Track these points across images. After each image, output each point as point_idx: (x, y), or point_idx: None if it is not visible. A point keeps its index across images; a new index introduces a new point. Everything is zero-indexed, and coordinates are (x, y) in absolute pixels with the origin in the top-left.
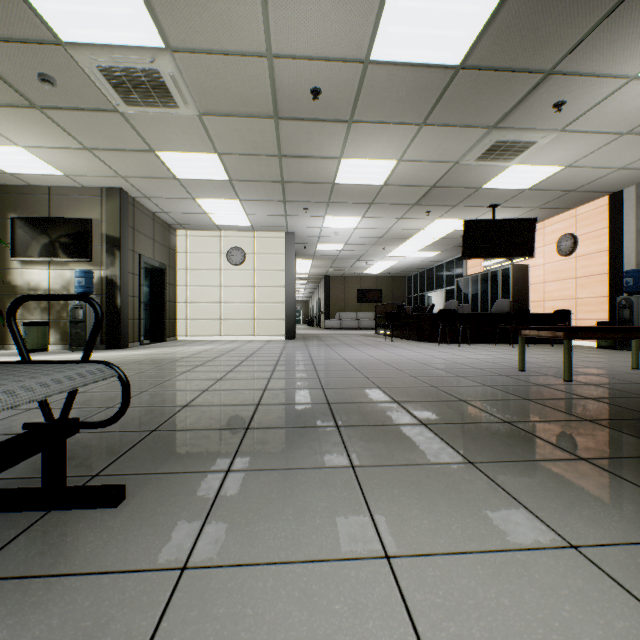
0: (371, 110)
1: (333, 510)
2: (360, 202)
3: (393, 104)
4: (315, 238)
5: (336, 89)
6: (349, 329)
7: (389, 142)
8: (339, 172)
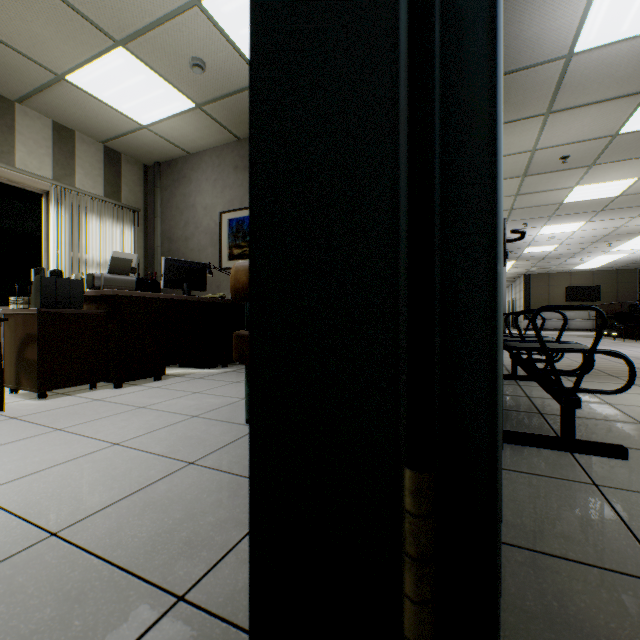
0: (613, 156)
1: (632, 389)
2: (586, 211)
3: (637, 148)
4: (525, 243)
5: (582, 153)
6: (554, 330)
7: (629, 169)
8: (569, 195)
